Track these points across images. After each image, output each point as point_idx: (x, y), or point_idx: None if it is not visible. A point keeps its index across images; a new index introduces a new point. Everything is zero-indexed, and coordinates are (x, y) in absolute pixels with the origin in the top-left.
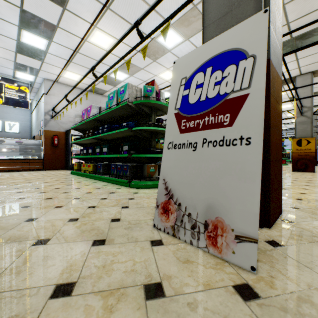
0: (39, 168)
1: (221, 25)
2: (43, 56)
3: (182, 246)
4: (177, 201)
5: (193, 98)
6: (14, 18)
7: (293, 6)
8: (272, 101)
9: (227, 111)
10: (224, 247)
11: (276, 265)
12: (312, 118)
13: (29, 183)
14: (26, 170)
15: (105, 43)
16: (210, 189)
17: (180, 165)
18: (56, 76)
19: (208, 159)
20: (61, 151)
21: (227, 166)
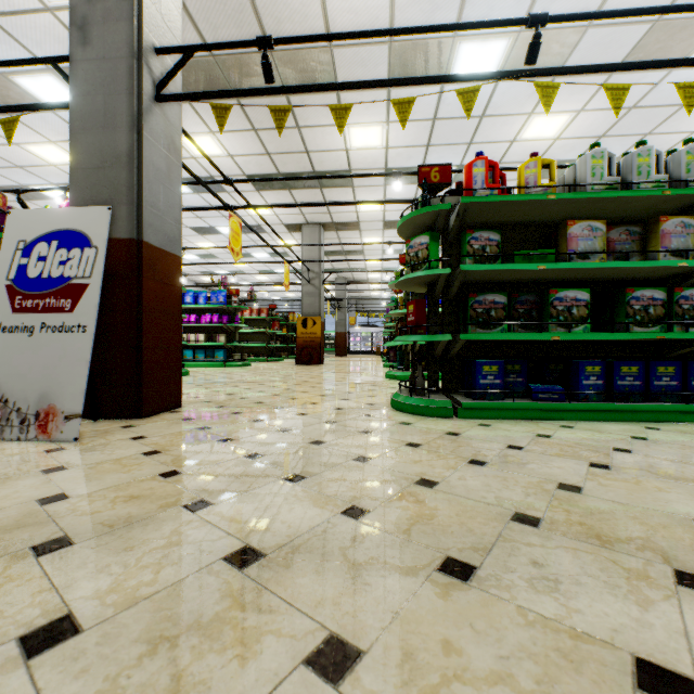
0: None
1: (93, 179)
2: None
3: (5, 444)
4: (4, 398)
5: (34, 271)
6: None
7: (269, 136)
8: (151, 285)
9: (70, 297)
10: (55, 431)
11: (108, 436)
12: (321, 288)
13: None
14: None
15: None
16: (46, 378)
17: (11, 354)
18: None
19: (46, 346)
20: None
21: (65, 353)
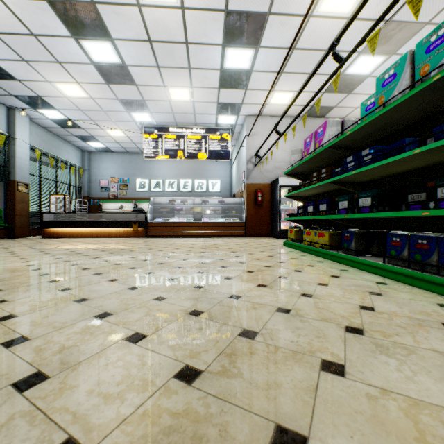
0: (240, 233)
1: None
2: (247, 81)
3: None
4: None
5: None
6: (218, 33)
7: None
8: None
9: None
10: None
11: None
12: None
13: (236, 258)
14: (228, 235)
15: (347, 2)
16: None
17: None
18: (260, 107)
19: None
20: (266, 211)
21: None
